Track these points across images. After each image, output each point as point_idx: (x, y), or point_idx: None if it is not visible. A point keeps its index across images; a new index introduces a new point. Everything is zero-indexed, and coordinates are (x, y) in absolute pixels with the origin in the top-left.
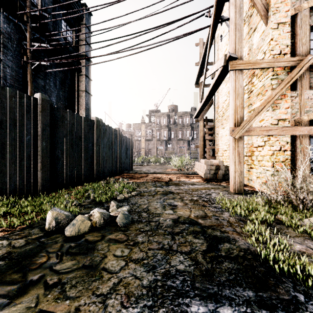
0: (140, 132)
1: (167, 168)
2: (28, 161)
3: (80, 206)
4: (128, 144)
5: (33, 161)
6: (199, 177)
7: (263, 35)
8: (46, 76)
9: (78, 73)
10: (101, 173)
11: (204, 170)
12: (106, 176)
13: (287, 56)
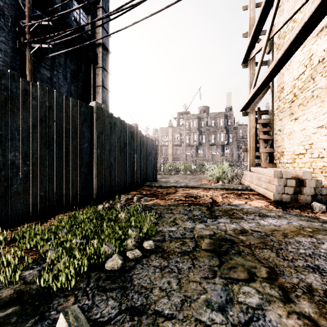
0: (167, 136)
1: (202, 178)
2: None
3: None
4: (150, 146)
5: None
6: (259, 197)
7: None
8: (53, 66)
9: (94, 66)
10: (105, 190)
11: (272, 187)
12: (116, 192)
13: None
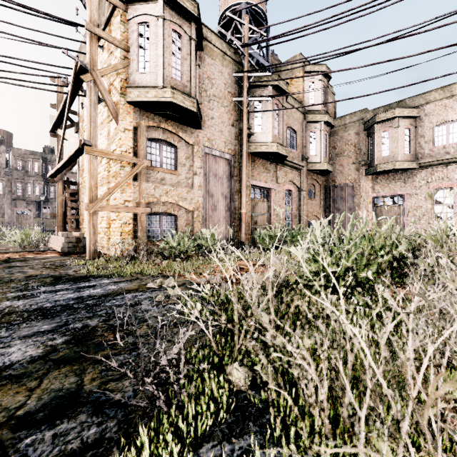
0: None
1: None
2: None
3: None
4: None
5: None
6: (55, 253)
7: (116, 131)
8: None
9: None
10: None
11: (61, 244)
12: None
13: (131, 155)
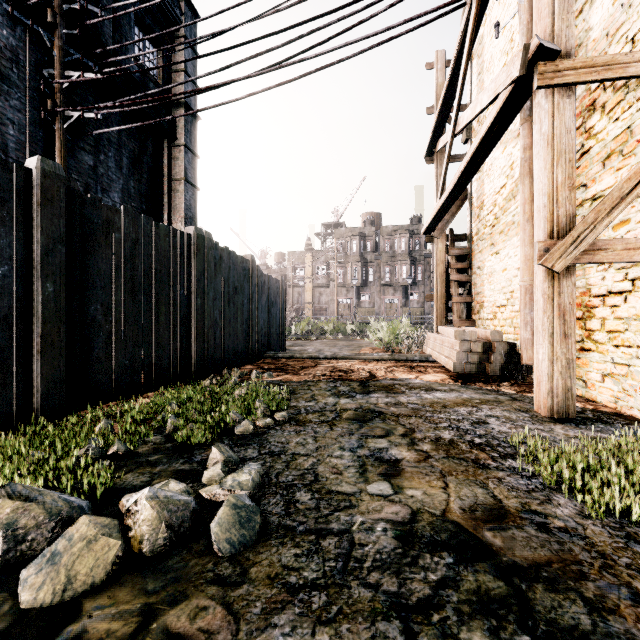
0: (303, 269)
1: (362, 346)
2: (2, 333)
3: (127, 459)
4: (274, 292)
5: (18, 331)
6: (439, 370)
7: None
8: (98, 145)
9: (169, 142)
10: (208, 360)
11: (453, 354)
12: (222, 365)
13: None
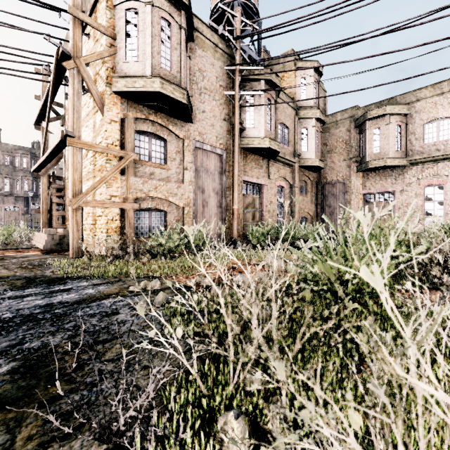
0: None
1: None
2: None
3: None
4: None
5: None
6: (38, 251)
7: (102, 122)
8: None
9: None
10: None
11: (44, 241)
12: None
13: (118, 148)
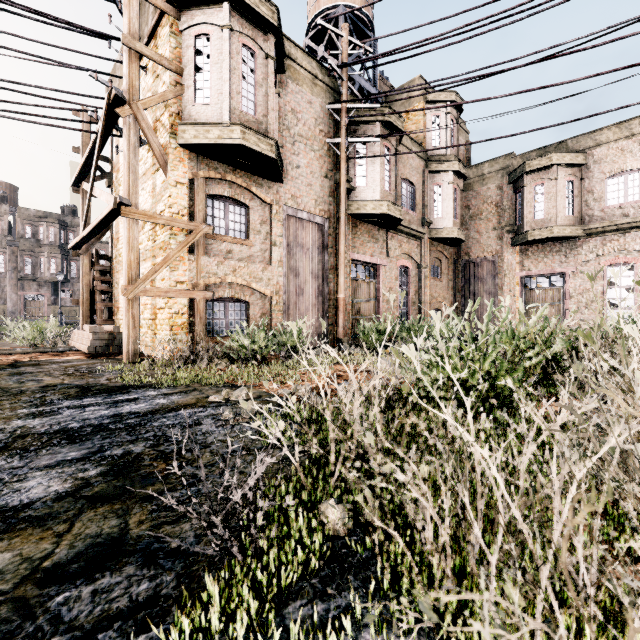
0: None
1: None
2: None
3: None
4: None
5: None
6: (80, 354)
7: (164, 184)
8: None
9: None
10: None
11: (89, 342)
12: None
13: (186, 218)
